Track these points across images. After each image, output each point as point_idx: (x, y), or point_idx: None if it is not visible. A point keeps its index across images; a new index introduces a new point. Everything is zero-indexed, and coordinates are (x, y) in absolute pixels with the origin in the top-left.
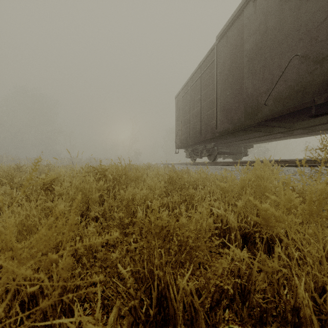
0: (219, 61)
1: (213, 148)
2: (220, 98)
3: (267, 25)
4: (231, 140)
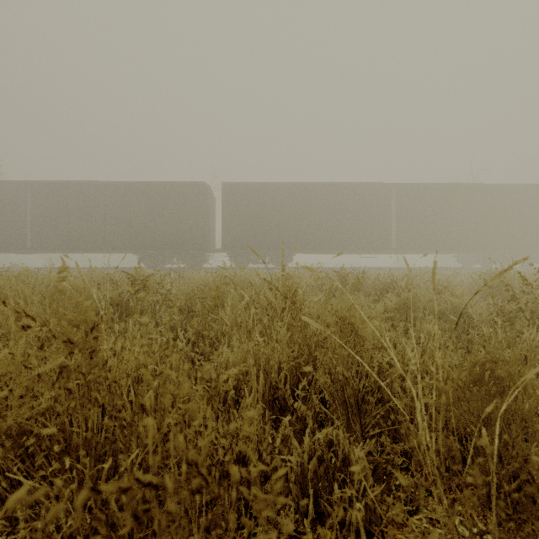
0: None
1: None
2: None
3: None
4: None
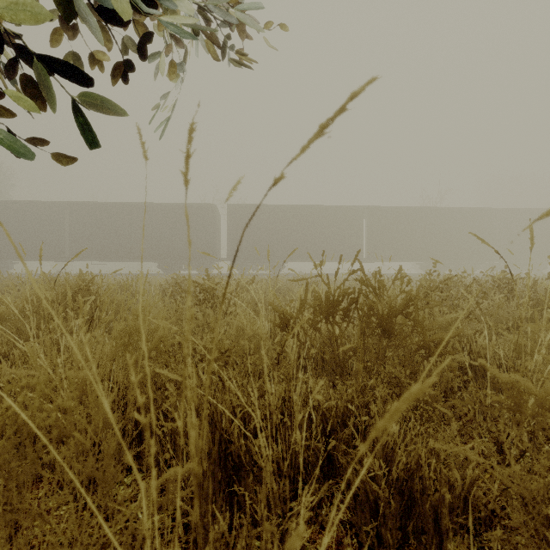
0: (4, 214)
1: None
2: (5, 237)
3: (40, 222)
4: (6, 259)
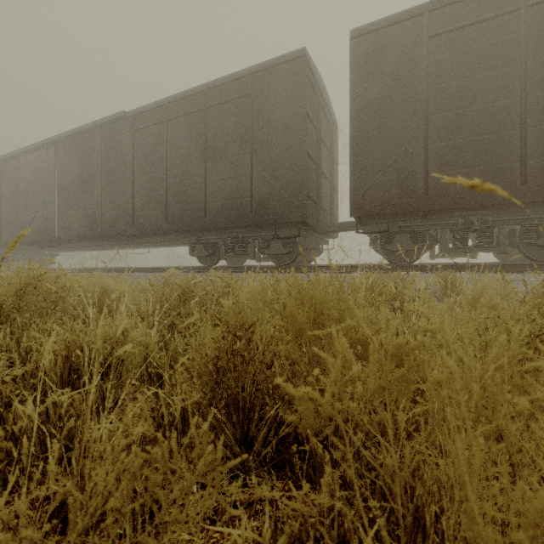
0: (4, 178)
1: (9, 255)
2: (4, 212)
3: (31, 181)
4: (27, 248)
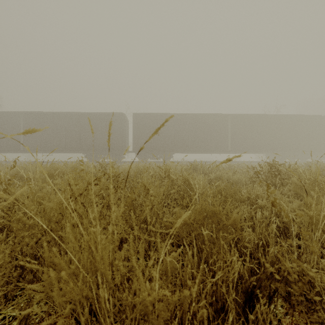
0: None
1: None
2: None
3: (3, 125)
4: None
